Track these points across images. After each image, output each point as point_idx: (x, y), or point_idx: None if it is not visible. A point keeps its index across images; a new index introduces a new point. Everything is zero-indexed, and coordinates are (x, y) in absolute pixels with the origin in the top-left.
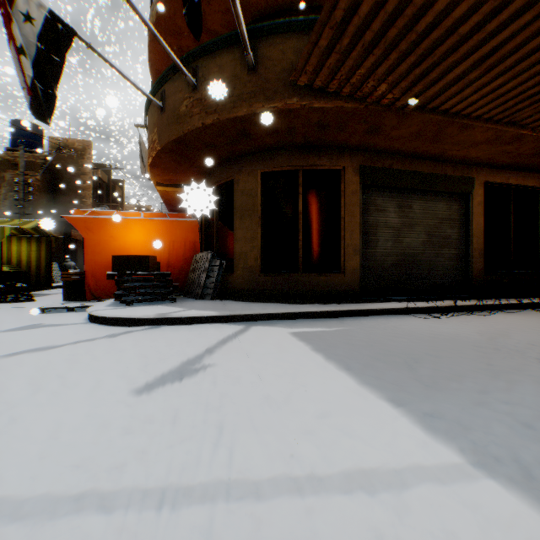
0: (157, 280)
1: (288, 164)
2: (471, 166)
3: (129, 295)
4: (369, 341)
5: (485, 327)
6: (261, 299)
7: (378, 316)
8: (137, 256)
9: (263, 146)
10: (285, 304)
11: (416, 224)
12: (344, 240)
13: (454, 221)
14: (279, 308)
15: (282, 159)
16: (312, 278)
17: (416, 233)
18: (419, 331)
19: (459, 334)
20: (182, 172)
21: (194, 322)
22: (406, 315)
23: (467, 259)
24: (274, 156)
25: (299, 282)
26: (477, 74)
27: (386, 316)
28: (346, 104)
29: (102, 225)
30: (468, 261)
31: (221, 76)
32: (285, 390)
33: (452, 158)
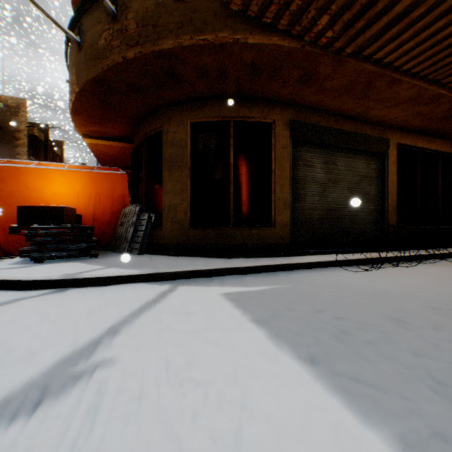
0: (74, 234)
1: (218, 114)
2: (387, 128)
3: (39, 252)
4: (315, 304)
5: (420, 281)
6: (191, 254)
7: (310, 270)
8: (49, 208)
9: (193, 93)
10: (216, 258)
11: (340, 180)
12: (275, 194)
13: (372, 179)
14: (210, 263)
15: (212, 109)
16: (243, 231)
17: (340, 188)
18: (361, 287)
19: (403, 291)
20: (109, 122)
21: (111, 283)
22: (335, 267)
23: (383, 214)
24: (205, 106)
25: (230, 235)
26: (422, 13)
27: (317, 270)
28: (282, 42)
29: (16, 175)
30: (384, 216)
31: (144, 4)
32: (219, 428)
33: (373, 118)
